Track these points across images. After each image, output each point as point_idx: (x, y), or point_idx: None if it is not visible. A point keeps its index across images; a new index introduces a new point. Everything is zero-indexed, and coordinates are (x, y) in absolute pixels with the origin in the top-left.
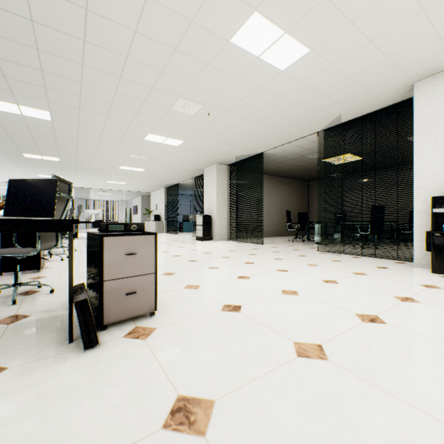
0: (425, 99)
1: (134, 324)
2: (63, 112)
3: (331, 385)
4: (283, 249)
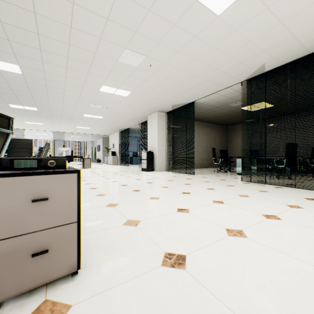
0: None
1: (44, 294)
2: (30, 66)
3: None
4: (212, 179)
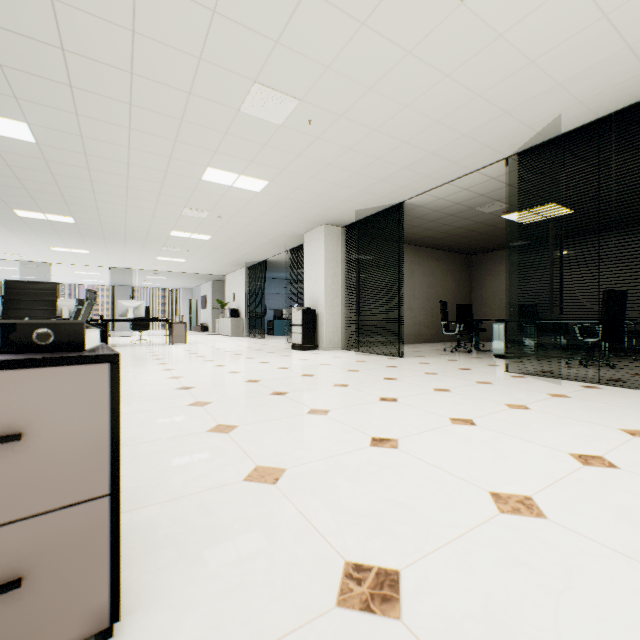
0: None
1: None
2: (51, 124)
3: None
4: (442, 367)
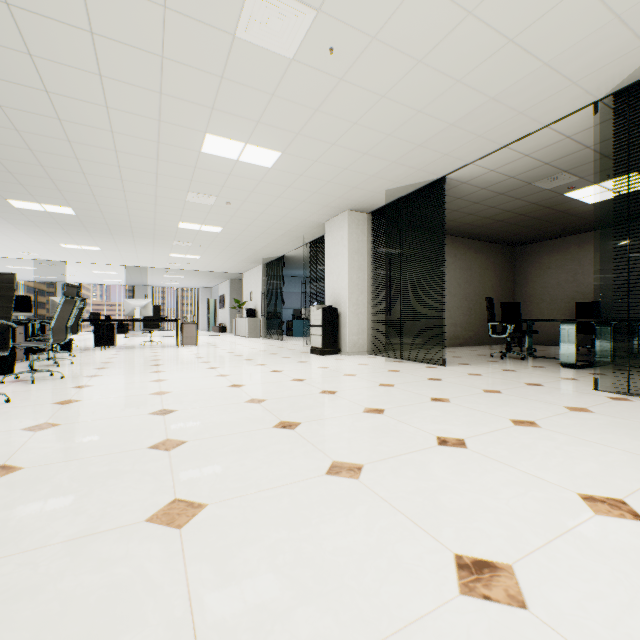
0: None
1: None
2: (4, 73)
3: None
4: (501, 382)
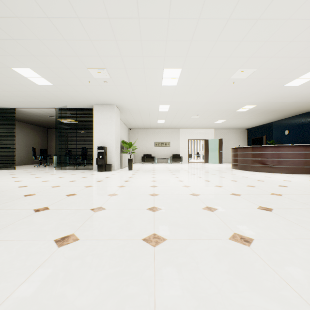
0: (97, 112)
1: None
2: None
3: (61, 188)
4: (33, 170)
